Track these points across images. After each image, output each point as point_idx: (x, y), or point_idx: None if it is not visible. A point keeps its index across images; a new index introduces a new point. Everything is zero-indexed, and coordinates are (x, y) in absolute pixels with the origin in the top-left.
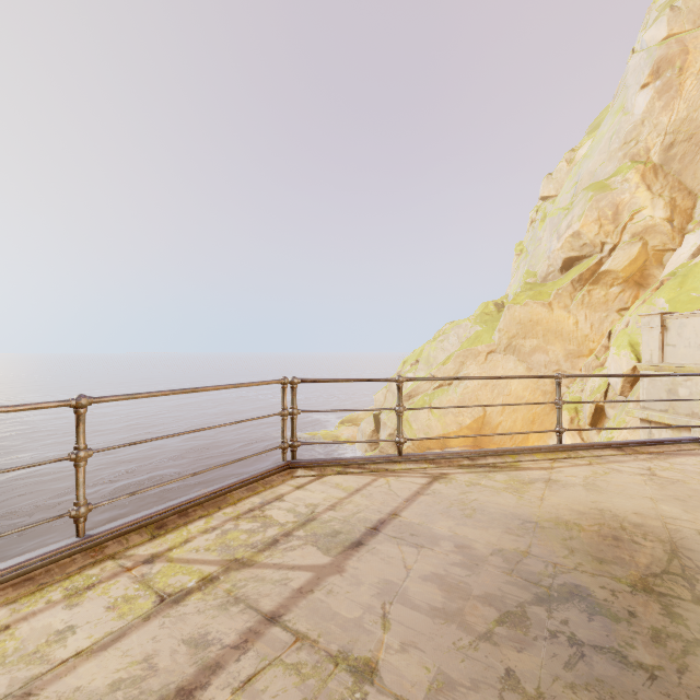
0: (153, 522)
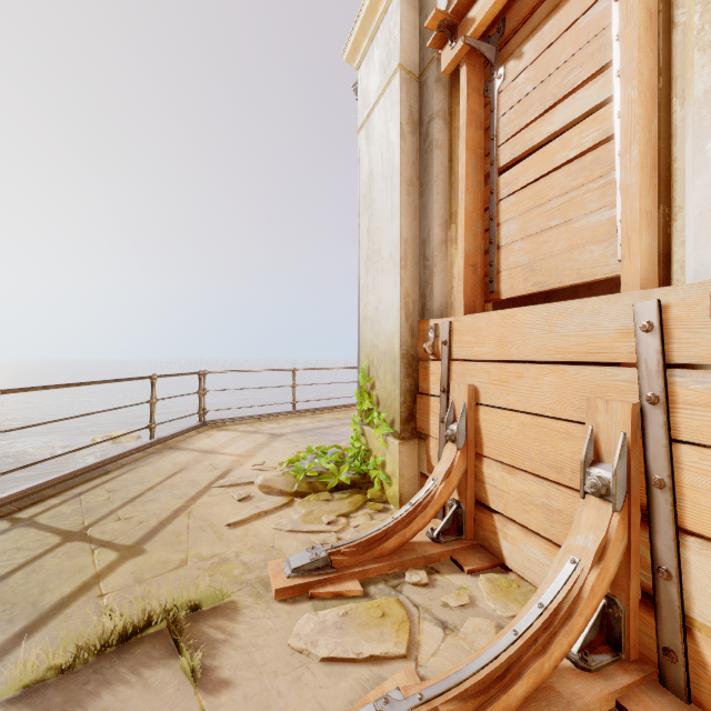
0: (312, 411)
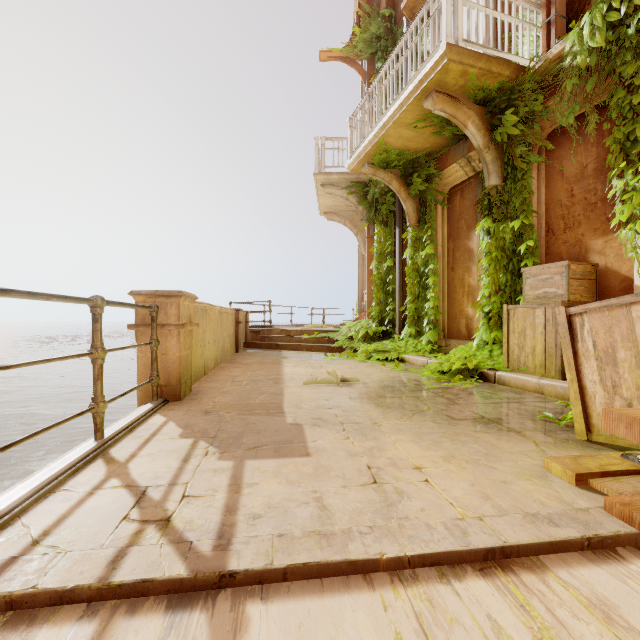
0: None
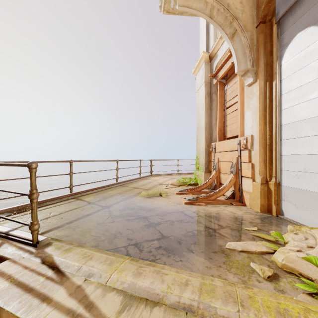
0: (184, 174)
